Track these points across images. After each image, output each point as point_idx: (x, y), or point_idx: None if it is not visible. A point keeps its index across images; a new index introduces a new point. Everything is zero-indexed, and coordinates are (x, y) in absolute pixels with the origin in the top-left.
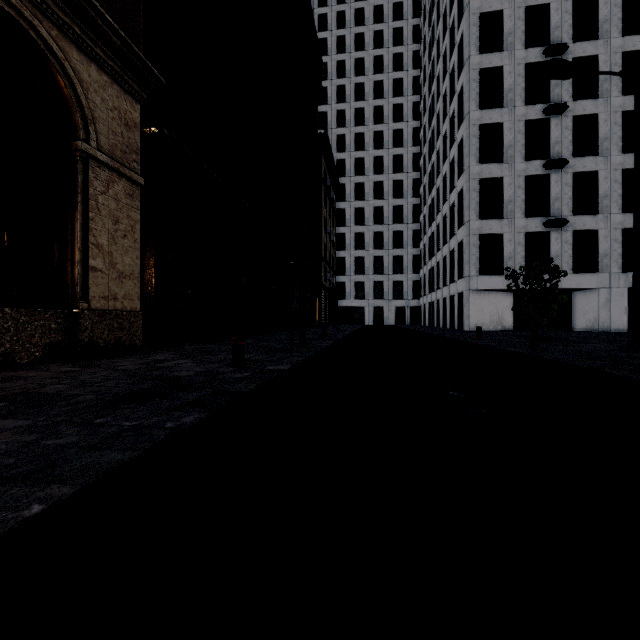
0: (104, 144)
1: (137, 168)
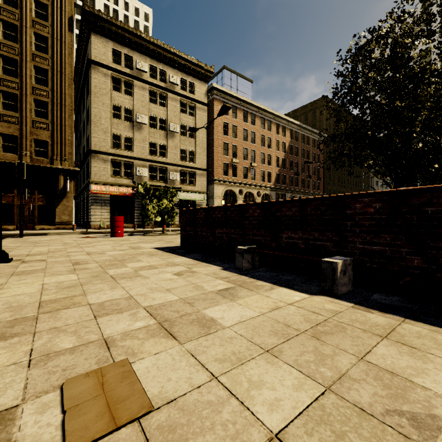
0: None
1: None
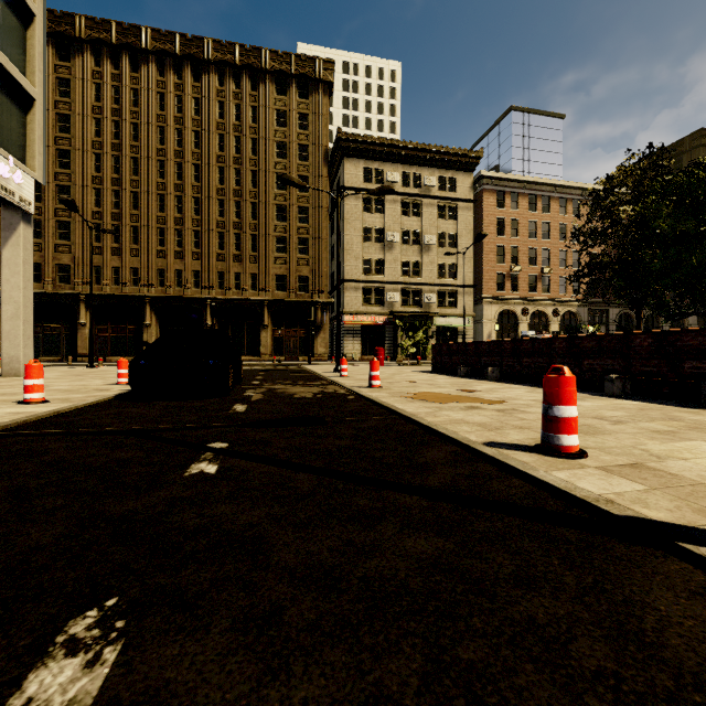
0: (690, 323)
1: (696, 323)
